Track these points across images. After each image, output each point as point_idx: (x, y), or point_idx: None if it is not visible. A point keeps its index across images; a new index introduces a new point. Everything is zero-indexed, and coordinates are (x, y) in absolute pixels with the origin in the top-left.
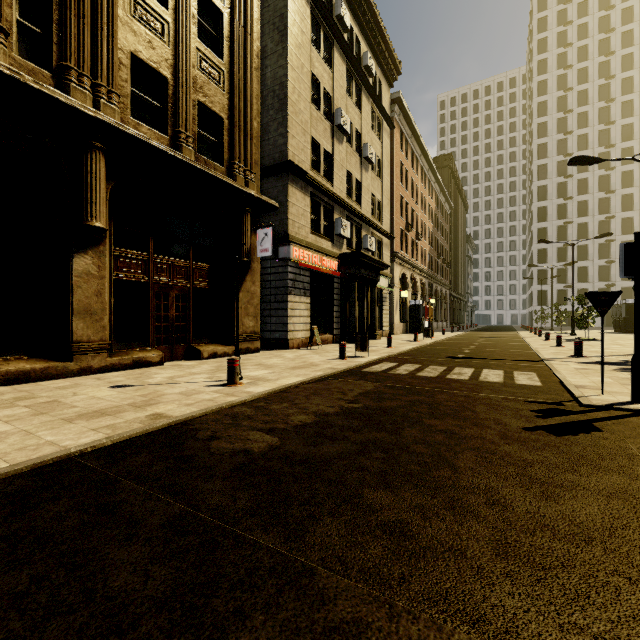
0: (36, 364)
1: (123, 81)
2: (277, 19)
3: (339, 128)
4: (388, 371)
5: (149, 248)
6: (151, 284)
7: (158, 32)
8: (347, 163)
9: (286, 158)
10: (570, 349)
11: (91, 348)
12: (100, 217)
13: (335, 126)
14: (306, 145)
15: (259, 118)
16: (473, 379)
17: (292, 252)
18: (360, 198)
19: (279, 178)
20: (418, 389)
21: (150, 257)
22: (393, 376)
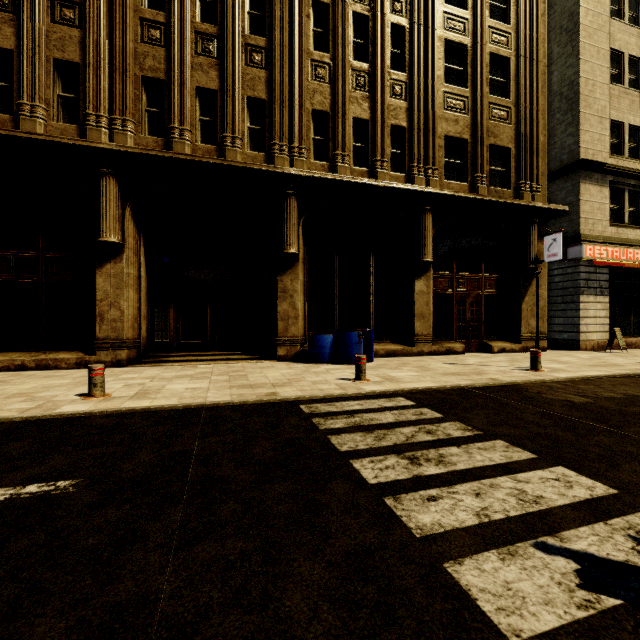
0: (398, 347)
1: (440, 158)
2: (565, 21)
3: None
4: None
5: (453, 268)
6: (454, 295)
7: (461, 109)
8: None
9: (576, 157)
10: None
11: (423, 339)
12: (429, 254)
13: None
14: (603, 133)
15: (545, 131)
16: None
17: (584, 251)
18: None
19: (567, 179)
20: None
21: (454, 275)
22: None
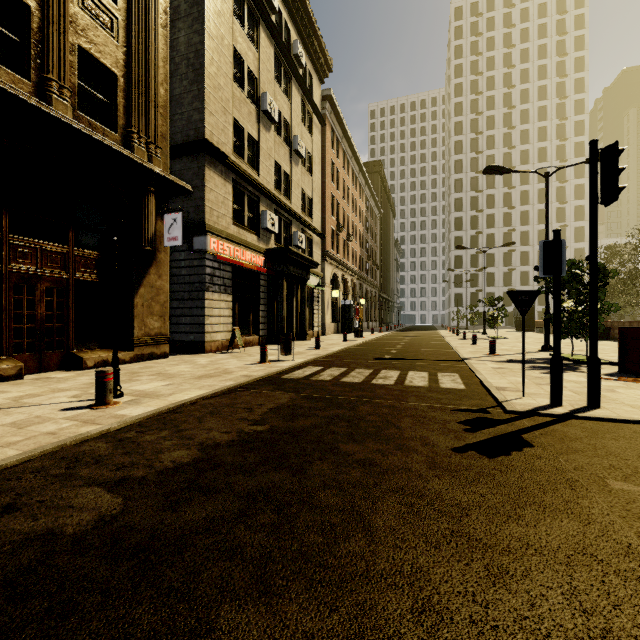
0: None
1: None
2: None
3: (266, 114)
4: (311, 377)
5: (2, 225)
6: (5, 273)
7: None
8: (275, 153)
9: (202, 136)
10: (485, 347)
11: None
12: None
13: (261, 111)
14: (227, 126)
15: (167, 85)
16: (399, 384)
17: (209, 243)
18: (289, 192)
19: (194, 159)
20: (340, 399)
21: (3, 237)
22: (315, 383)
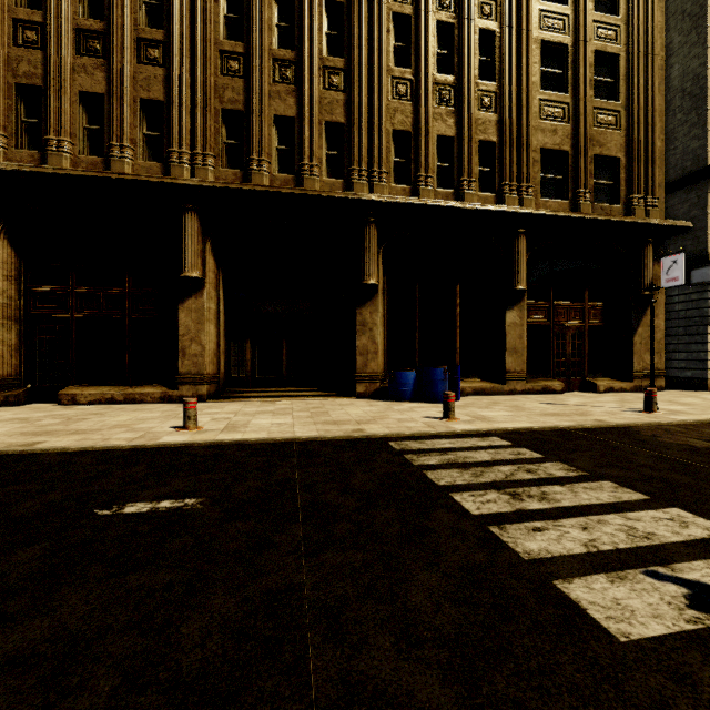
0: (487, 384)
1: (535, 174)
2: (688, 4)
3: None
4: None
5: (550, 297)
6: (552, 326)
7: (560, 117)
8: None
9: (703, 163)
10: None
11: (516, 376)
12: (523, 282)
13: None
14: None
15: (663, 135)
16: None
17: None
18: None
19: (691, 189)
20: None
21: (551, 304)
22: None
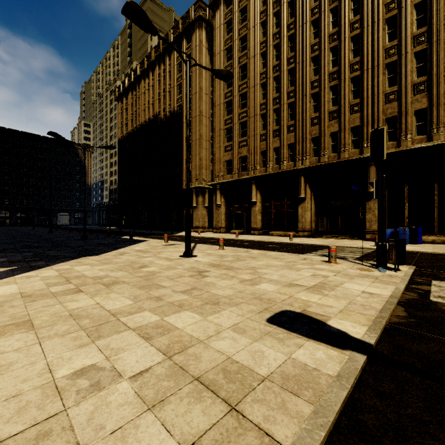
0: None
1: None
2: None
3: None
4: None
5: None
6: None
7: None
8: None
9: None
10: None
11: None
12: None
13: None
14: None
15: None
16: None
17: None
18: None
19: None
20: None
21: None
22: None
